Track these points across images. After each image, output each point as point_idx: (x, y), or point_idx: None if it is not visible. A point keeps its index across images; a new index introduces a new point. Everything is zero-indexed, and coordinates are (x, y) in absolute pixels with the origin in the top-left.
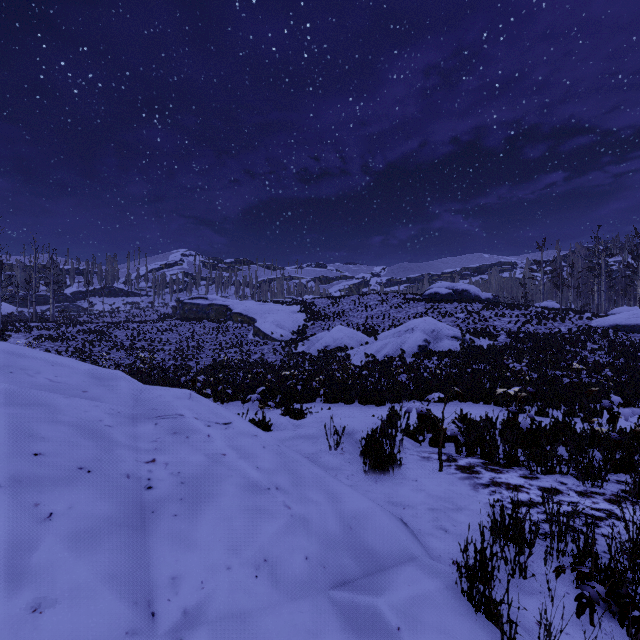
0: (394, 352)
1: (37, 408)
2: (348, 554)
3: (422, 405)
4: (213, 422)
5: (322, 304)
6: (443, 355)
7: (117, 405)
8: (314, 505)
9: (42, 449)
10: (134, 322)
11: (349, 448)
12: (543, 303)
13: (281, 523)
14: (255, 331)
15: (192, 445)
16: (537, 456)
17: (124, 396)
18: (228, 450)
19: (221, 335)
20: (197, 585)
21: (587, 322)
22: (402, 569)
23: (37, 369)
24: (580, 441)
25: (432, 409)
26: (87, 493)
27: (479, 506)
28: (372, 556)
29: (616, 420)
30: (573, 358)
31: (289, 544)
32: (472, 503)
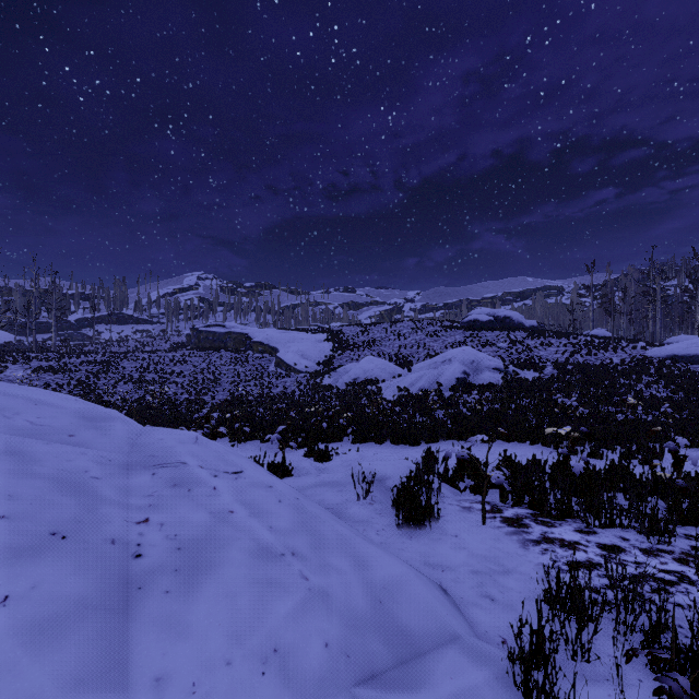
0: (430, 385)
1: (8, 458)
2: (377, 637)
3: (463, 449)
4: (221, 471)
5: (351, 332)
6: (484, 389)
7: (109, 451)
8: (337, 574)
9: (7, 510)
10: (144, 352)
11: (380, 497)
12: (593, 331)
13: (296, 600)
14: (277, 362)
15: (194, 500)
16: (594, 507)
17: (118, 440)
18: (237, 506)
19: (240, 366)
20: (187, 689)
21: (641, 352)
22: (442, 654)
23: (16, 409)
24: (640, 488)
25: (472, 450)
26: (58, 566)
27: (530, 568)
28: (406, 638)
29: (682, 464)
30: (627, 392)
31: (305, 627)
32: (522, 564)
